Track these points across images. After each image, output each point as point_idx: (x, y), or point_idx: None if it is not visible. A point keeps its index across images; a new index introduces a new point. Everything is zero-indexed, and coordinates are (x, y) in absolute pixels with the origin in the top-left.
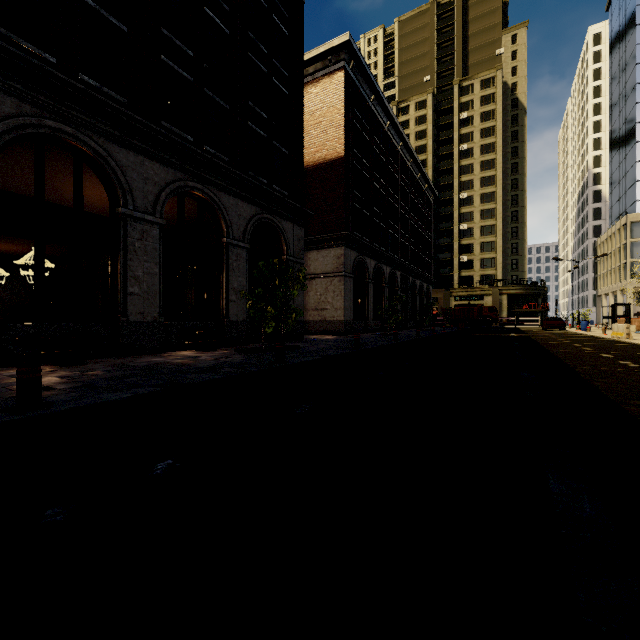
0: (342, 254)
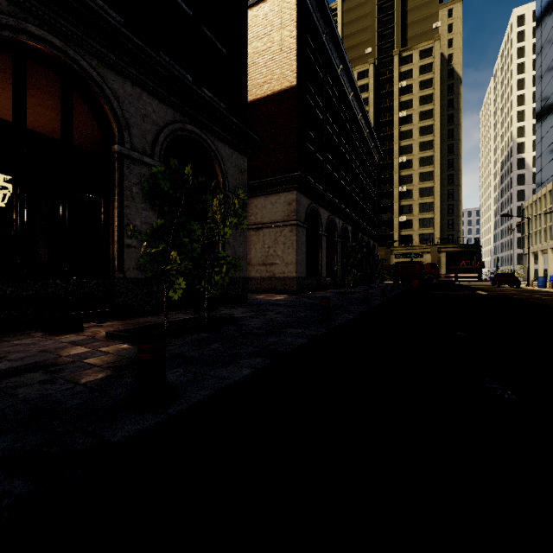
0: (294, 199)
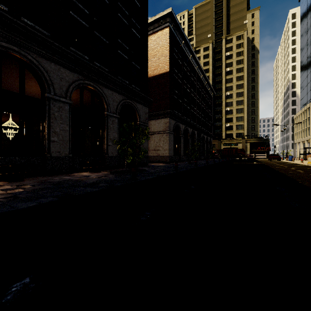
0: (168, 121)
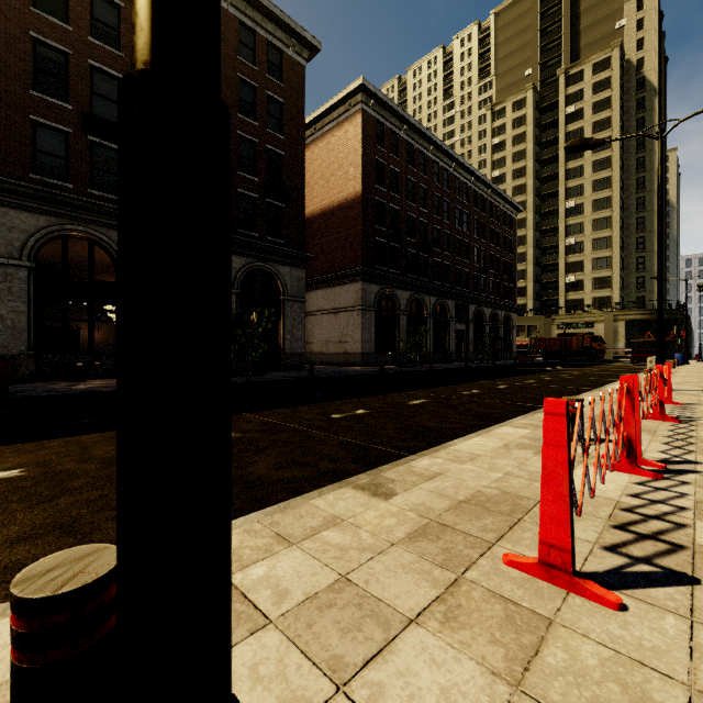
0: (360, 289)
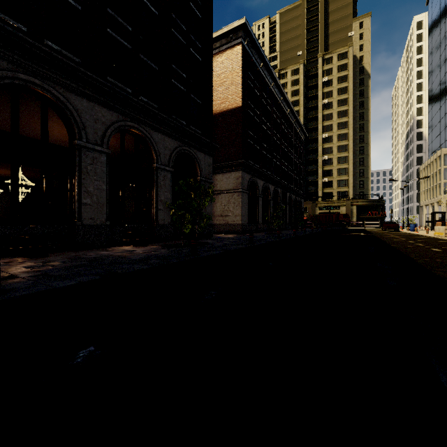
0: (240, 176)
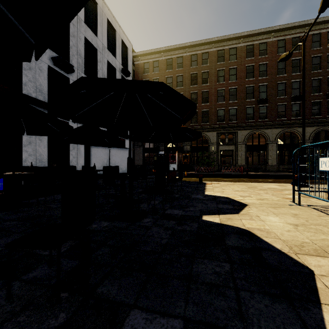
0: None
